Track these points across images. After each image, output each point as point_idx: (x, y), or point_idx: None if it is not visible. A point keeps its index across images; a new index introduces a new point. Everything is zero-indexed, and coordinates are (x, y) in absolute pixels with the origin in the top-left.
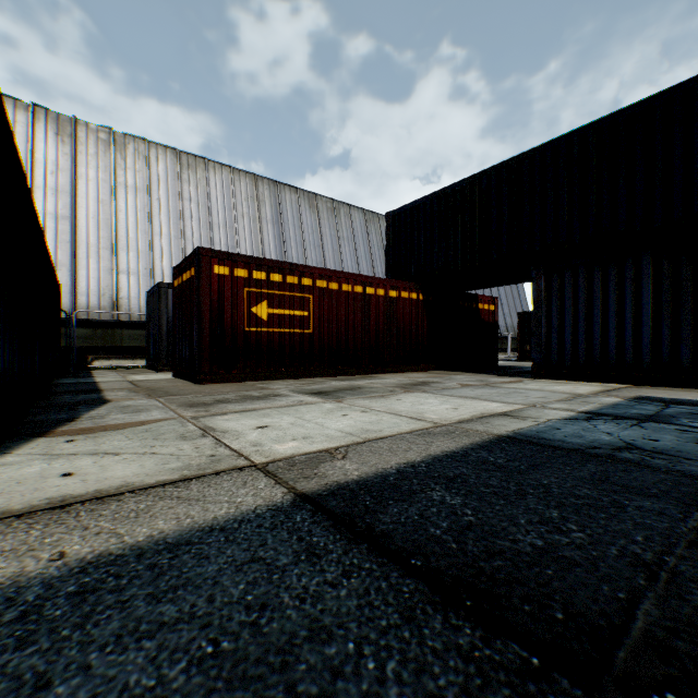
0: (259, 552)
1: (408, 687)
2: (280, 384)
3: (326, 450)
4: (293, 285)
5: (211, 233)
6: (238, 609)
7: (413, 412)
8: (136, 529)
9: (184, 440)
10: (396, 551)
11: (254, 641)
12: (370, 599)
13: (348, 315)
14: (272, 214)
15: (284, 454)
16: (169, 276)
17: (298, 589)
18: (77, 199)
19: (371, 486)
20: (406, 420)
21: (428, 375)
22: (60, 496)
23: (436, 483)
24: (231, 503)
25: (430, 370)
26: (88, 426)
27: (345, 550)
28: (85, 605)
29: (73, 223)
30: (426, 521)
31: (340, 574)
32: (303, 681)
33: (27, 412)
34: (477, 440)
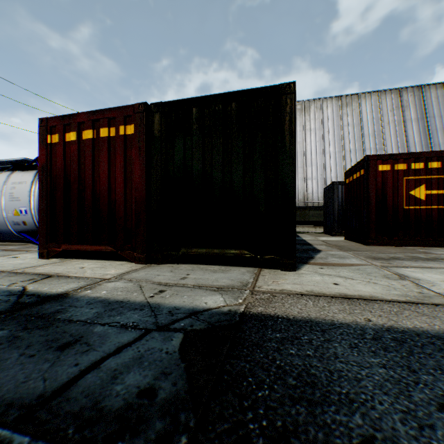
0: None
1: None
2: (440, 250)
3: None
4: None
5: (362, 143)
6: None
7: None
8: (401, 320)
9: (388, 279)
10: None
11: None
12: None
13: None
14: (415, 114)
15: None
16: (334, 177)
17: None
18: None
19: None
20: None
21: None
22: (341, 293)
23: None
24: None
25: None
26: (322, 262)
27: None
28: (403, 346)
29: None
30: None
31: None
32: None
33: None
34: None
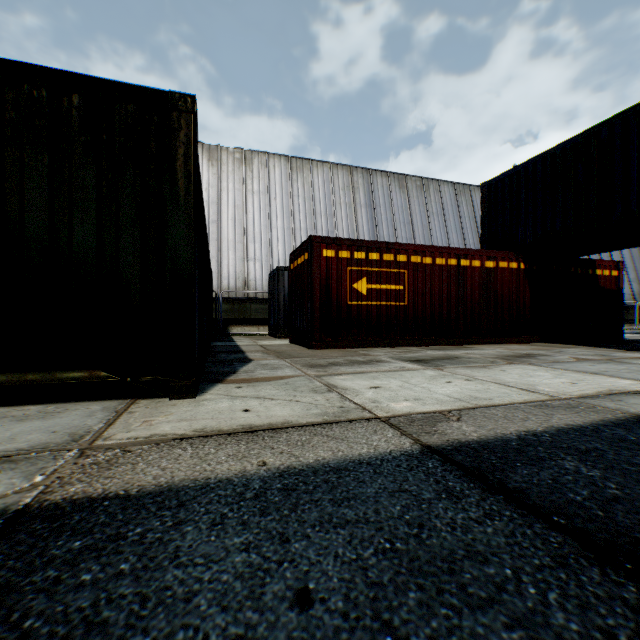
0: (404, 485)
1: (573, 616)
2: (379, 351)
3: (439, 412)
4: (389, 262)
5: (314, 222)
6: (400, 523)
7: (522, 384)
8: (305, 454)
9: (316, 393)
10: (534, 506)
11: (421, 548)
12: (517, 540)
13: (441, 288)
14: (365, 199)
15: (401, 411)
16: (283, 260)
17: (446, 519)
18: (221, 206)
19: (493, 448)
20: (515, 391)
21: (530, 347)
22: (247, 425)
23: (565, 454)
24: (369, 445)
25: (532, 342)
26: (245, 378)
27: (481, 497)
28: (291, 498)
29: (218, 225)
30: (562, 487)
31: (482, 515)
32: (471, 585)
33: (204, 365)
34: (607, 417)
